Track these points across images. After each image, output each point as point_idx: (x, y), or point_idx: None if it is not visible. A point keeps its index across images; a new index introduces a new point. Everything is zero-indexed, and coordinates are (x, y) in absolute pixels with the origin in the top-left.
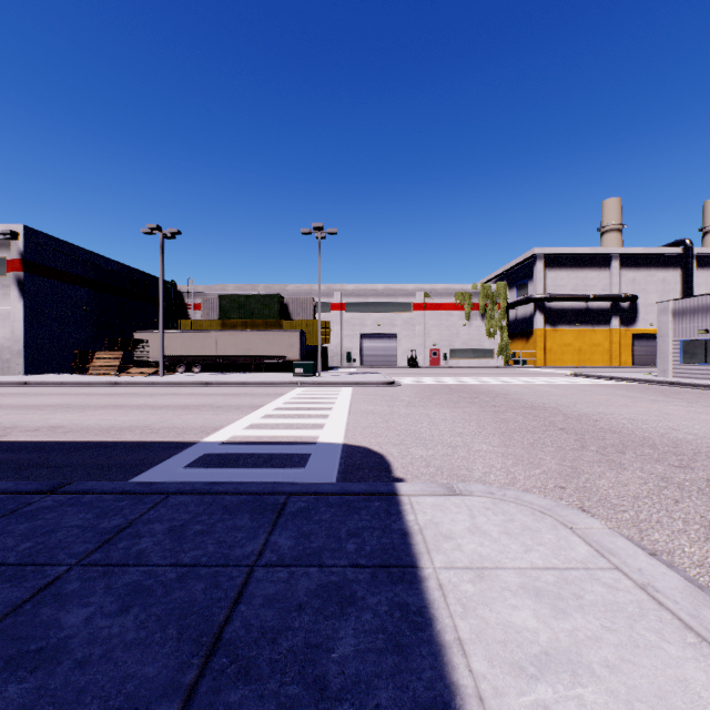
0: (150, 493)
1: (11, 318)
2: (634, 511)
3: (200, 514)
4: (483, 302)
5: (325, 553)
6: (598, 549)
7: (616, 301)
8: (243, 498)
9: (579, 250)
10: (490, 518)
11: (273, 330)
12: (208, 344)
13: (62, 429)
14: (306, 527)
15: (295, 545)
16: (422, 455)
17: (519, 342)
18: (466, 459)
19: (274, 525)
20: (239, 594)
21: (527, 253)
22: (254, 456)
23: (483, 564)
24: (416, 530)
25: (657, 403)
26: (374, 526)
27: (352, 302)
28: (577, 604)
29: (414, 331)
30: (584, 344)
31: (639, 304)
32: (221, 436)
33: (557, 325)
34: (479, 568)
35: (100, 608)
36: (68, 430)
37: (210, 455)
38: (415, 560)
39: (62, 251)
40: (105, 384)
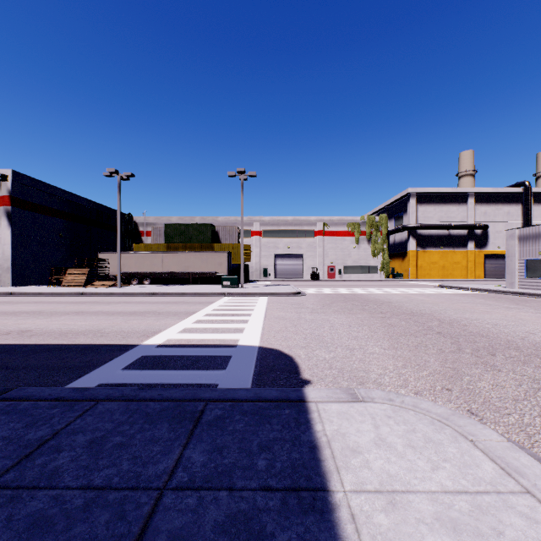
0: (81, 399)
1: (2, 242)
2: (517, 415)
3: (122, 423)
4: (369, 230)
5: (236, 471)
6: (504, 467)
7: (471, 229)
8: (165, 405)
9: (443, 189)
10: (393, 428)
11: (206, 251)
12: (156, 262)
13: (29, 333)
14: (220, 439)
15: (208, 461)
16: (325, 357)
17: (397, 260)
18: (362, 361)
19: (190, 436)
20: (142, 528)
21: (403, 192)
22: (183, 358)
23: (393, 486)
24: (324, 443)
25: (511, 310)
26: (284, 437)
27: (268, 230)
28: None
29: (316, 252)
30: (446, 262)
31: (489, 231)
32: (158, 339)
33: (426, 248)
34: (390, 492)
35: None
36: (33, 334)
37: (146, 357)
38: (325, 481)
39: (42, 190)
40: (74, 294)
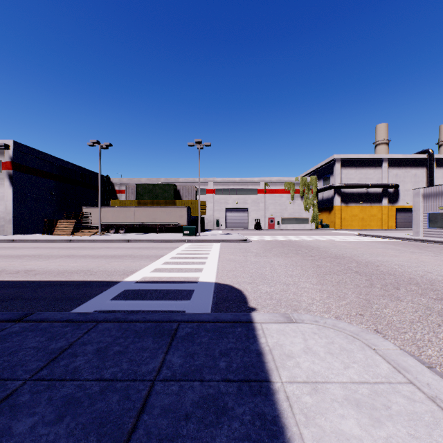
0: (85, 321)
1: (5, 199)
2: (411, 333)
3: (118, 337)
4: (302, 188)
5: (205, 369)
6: (395, 367)
7: (385, 188)
8: (148, 325)
9: (362, 156)
10: (317, 341)
11: (170, 206)
12: (129, 215)
13: (33, 272)
14: (191, 348)
15: (184, 363)
16: (267, 291)
17: (325, 213)
18: (296, 294)
19: (169, 346)
20: (143, 404)
21: (329, 158)
22: (157, 291)
23: (316, 378)
24: (267, 351)
25: (415, 254)
26: (238, 347)
27: (219, 188)
28: (387, 413)
29: (258, 206)
30: (365, 215)
31: (400, 190)
32: (136, 277)
33: (348, 203)
34: (314, 382)
35: (42, 417)
36: (37, 273)
37: (128, 291)
38: (268, 376)
39: (37, 156)
40: (64, 241)
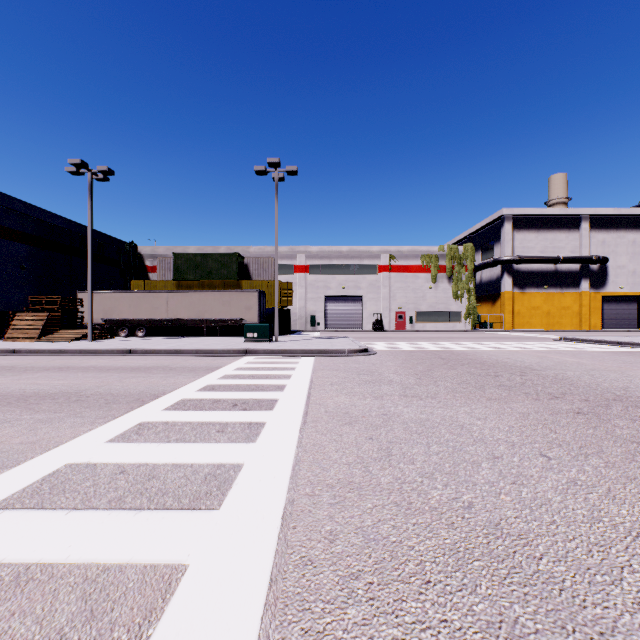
0: None
1: None
2: None
3: None
4: (450, 264)
5: None
6: None
7: (586, 263)
8: None
9: (548, 211)
10: None
11: (229, 290)
12: (158, 305)
13: None
14: None
15: None
16: None
17: (484, 305)
18: None
19: None
20: None
21: (494, 215)
22: None
23: None
24: None
25: None
26: None
27: (316, 264)
28: None
29: (379, 293)
30: (552, 307)
31: (609, 266)
32: None
33: (525, 288)
34: None
35: None
36: None
37: None
38: None
39: None
40: (0, 352)
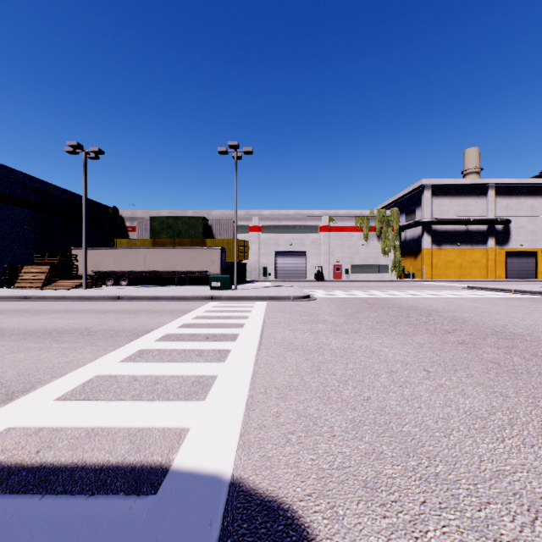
0: None
1: None
2: None
3: None
4: (379, 225)
5: None
6: None
7: (492, 224)
8: None
9: (461, 180)
10: None
11: (196, 247)
12: (137, 260)
13: None
14: None
15: None
16: None
17: (408, 259)
18: None
19: None
20: None
21: (416, 184)
22: None
23: None
24: None
25: None
26: None
27: (267, 225)
28: None
29: (320, 249)
30: (464, 261)
31: (511, 227)
32: None
33: (442, 245)
34: None
35: None
36: None
37: None
38: None
39: (1, 174)
40: (15, 298)
